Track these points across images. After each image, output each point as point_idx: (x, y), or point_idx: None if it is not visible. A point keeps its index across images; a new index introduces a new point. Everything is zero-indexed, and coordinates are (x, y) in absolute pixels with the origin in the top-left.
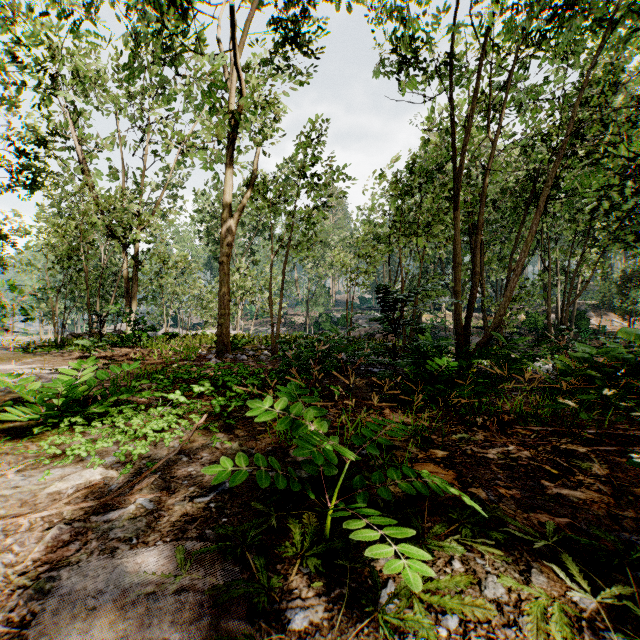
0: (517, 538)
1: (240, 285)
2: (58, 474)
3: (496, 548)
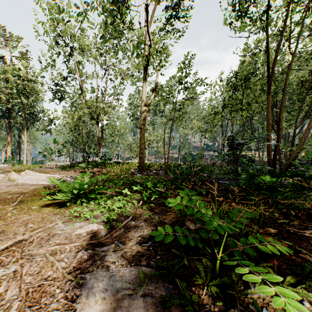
0: None
1: (147, 139)
2: (78, 225)
3: None
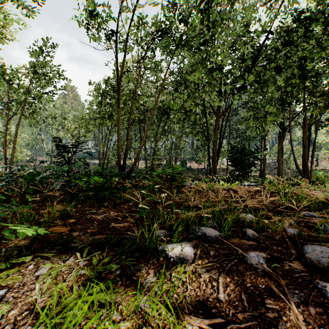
0: (77, 247)
1: None
2: None
3: (61, 254)
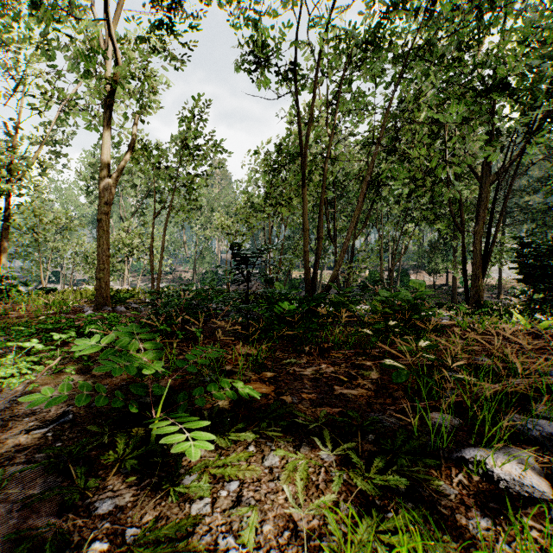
0: (302, 425)
1: (126, 243)
2: None
3: (284, 433)
